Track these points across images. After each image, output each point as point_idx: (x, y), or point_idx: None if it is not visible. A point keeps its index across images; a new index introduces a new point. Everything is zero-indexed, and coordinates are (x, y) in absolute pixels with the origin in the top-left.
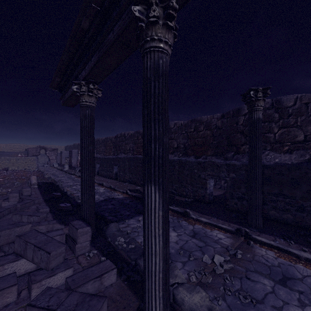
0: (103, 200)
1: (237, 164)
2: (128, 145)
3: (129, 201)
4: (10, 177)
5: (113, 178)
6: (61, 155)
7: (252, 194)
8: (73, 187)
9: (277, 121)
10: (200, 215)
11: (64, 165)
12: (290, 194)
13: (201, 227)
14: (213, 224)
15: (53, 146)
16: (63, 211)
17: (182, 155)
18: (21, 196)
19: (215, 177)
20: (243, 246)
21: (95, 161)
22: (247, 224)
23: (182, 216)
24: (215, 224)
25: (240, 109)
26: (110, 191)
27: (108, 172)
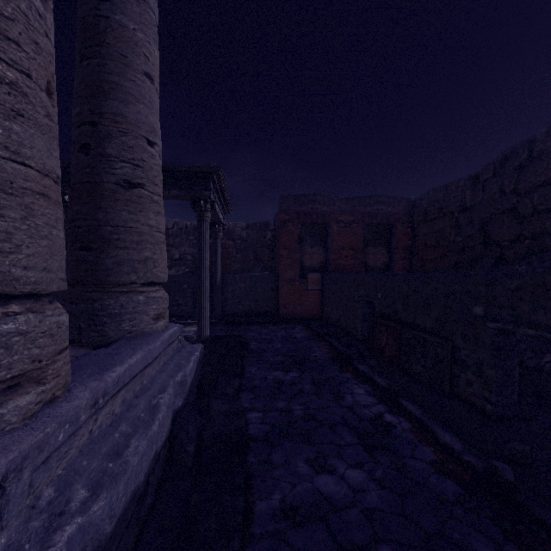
0: None
1: None
2: None
3: None
4: None
5: None
6: None
7: None
8: None
9: None
10: None
11: None
12: None
13: None
14: None
15: None
16: None
17: None
18: None
19: None
20: None
21: None
22: None
23: None
24: None
25: None
26: None
27: None
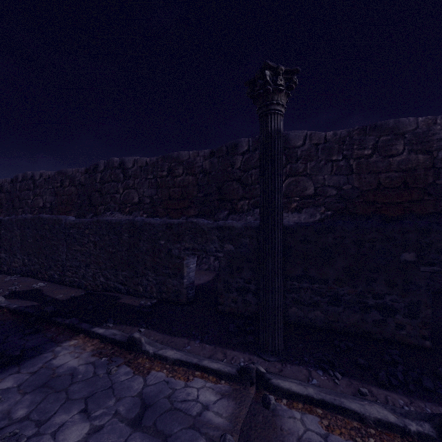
0: None
1: (237, 227)
2: (41, 198)
3: None
4: None
5: None
6: None
7: (268, 284)
8: None
9: (283, 166)
10: (167, 338)
11: None
12: (320, 275)
13: (165, 376)
14: (192, 363)
15: None
16: None
17: (148, 217)
18: None
19: (198, 253)
20: (257, 418)
21: None
22: (257, 344)
23: (124, 352)
24: (196, 363)
25: (237, 144)
26: None
27: None
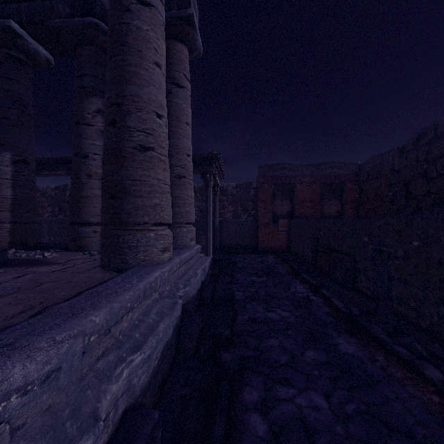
0: None
1: None
2: None
3: None
4: None
5: None
6: None
7: None
8: None
9: None
10: None
11: None
12: None
13: None
14: None
15: None
16: None
17: None
18: None
19: None
20: None
21: None
22: None
23: None
24: None
25: None
26: None
27: None
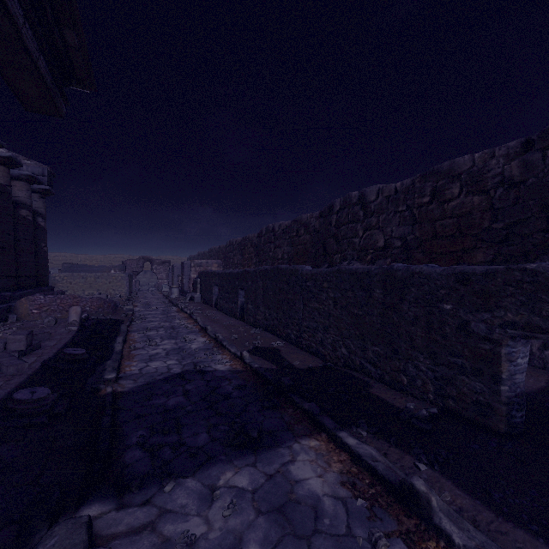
0: (173, 377)
1: None
2: (280, 249)
3: (236, 386)
4: (51, 308)
5: (237, 316)
6: (173, 271)
7: None
8: (148, 333)
9: None
10: (485, 514)
11: (172, 289)
12: None
13: None
14: None
15: (170, 257)
16: (14, 415)
17: None
18: (2, 352)
19: (542, 336)
20: None
21: (212, 280)
22: None
23: (394, 505)
24: None
25: None
26: (210, 349)
27: (230, 303)
